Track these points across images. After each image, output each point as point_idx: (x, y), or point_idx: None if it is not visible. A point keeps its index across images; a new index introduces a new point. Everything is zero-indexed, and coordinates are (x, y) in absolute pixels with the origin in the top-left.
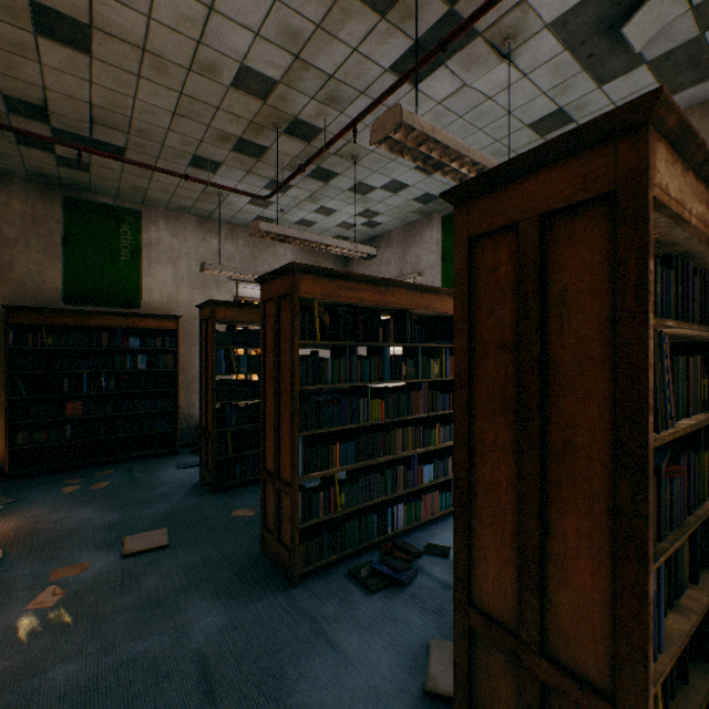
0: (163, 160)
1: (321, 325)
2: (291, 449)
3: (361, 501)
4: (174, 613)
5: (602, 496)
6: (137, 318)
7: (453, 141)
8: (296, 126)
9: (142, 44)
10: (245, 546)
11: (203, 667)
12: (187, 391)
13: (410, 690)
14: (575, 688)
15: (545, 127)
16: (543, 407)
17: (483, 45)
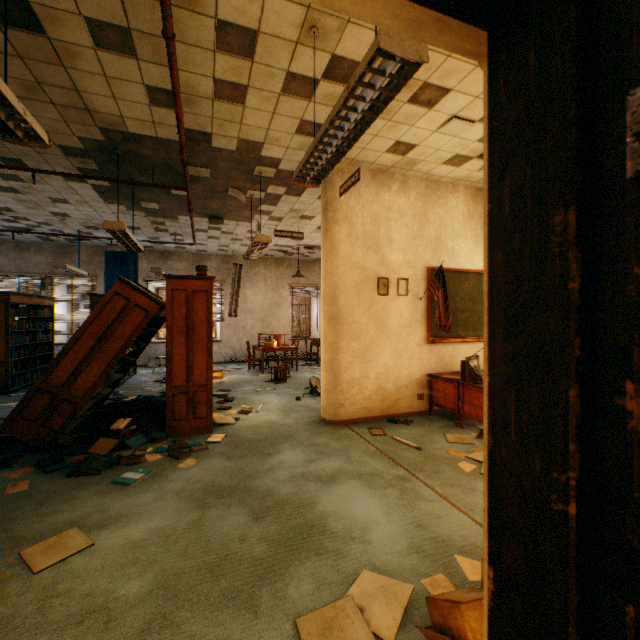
0: None
1: None
2: None
3: None
4: None
5: (5, 338)
6: None
7: None
8: None
9: None
10: None
11: None
12: None
13: None
14: (1, 364)
15: None
16: None
17: None
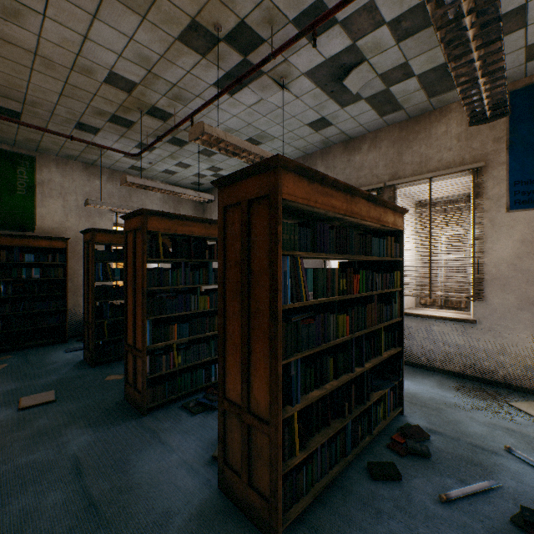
0: (53, 123)
1: (164, 248)
2: (142, 328)
3: (193, 361)
4: (57, 437)
5: (267, 332)
6: (32, 239)
7: (240, 142)
8: (154, 111)
9: (34, 51)
10: (113, 397)
11: (76, 462)
12: (75, 295)
13: (205, 458)
14: (258, 423)
15: (317, 126)
16: (250, 293)
17: (269, 79)
